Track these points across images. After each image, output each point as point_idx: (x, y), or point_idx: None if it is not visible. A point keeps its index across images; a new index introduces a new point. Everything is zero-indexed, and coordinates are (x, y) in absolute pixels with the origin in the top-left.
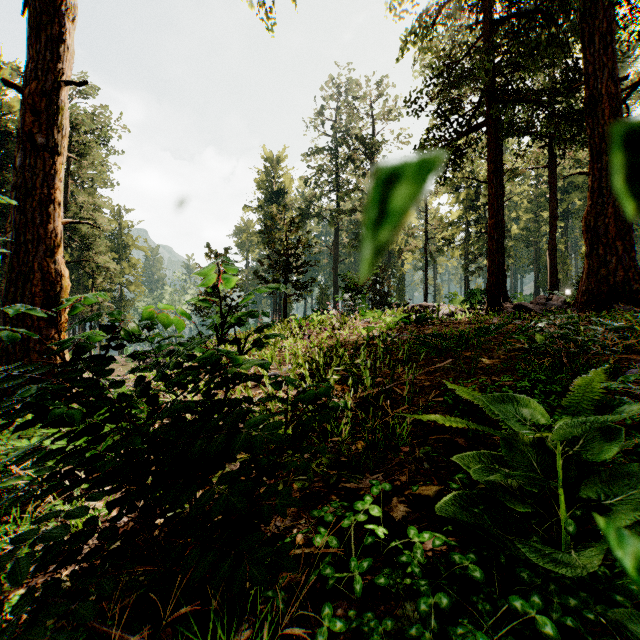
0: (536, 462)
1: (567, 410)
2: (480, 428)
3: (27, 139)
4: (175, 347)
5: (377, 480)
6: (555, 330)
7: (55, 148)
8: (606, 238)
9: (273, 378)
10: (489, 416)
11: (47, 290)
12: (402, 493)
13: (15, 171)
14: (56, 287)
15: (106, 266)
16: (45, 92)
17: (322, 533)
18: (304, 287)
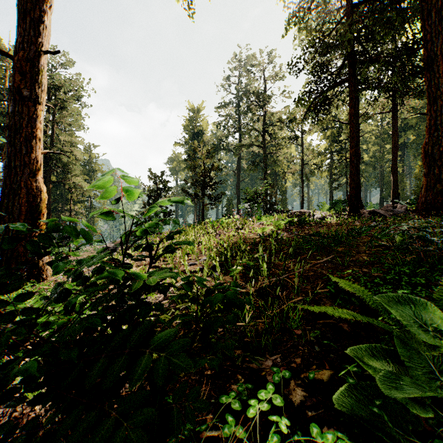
0: (431, 363)
1: (437, 302)
2: (366, 320)
3: (16, 92)
4: None
5: (278, 367)
6: (414, 232)
7: (36, 99)
8: (440, 162)
9: (187, 278)
10: (365, 303)
11: (30, 201)
12: (298, 376)
13: (8, 116)
14: (37, 199)
15: (80, 184)
16: (29, 58)
17: (230, 422)
18: (216, 199)
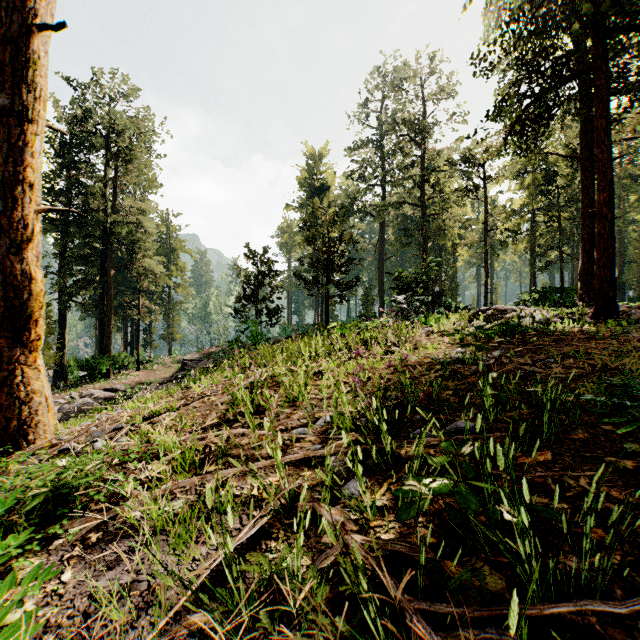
0: None
1: None
2: None
3: None
4: (216, 350)
5: None
6: None
7: (24, 112)
8: None
9: None
10: None
11: (10, 298)
12: None
13: None
14: (23, 294)
15: (152, 269)
16: (10, 38)
17: None
18: (348, 287)
